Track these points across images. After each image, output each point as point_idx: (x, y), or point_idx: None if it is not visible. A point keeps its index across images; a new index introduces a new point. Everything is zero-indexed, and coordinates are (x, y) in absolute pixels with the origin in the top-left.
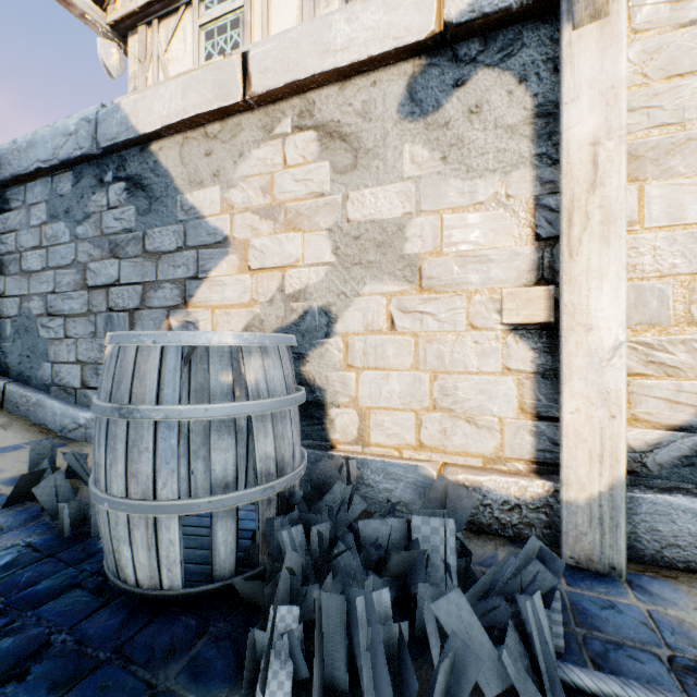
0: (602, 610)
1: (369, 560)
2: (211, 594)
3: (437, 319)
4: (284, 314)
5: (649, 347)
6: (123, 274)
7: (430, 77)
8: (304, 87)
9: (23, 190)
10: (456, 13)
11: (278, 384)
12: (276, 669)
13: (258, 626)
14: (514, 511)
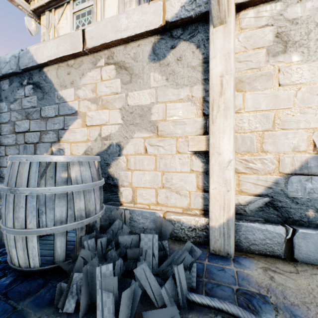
0: (218, 271)
1: (122, 253)
2: (53, 269)
3: (164, 149)
4: (101, 145)
5: (247, 161)
6: (31, 127)
7: (161, 44)
8: (109, 46)
9: None
10: (170, 17)
11: (87, 178)
12: (69, 299)
13: (64, 281)
14: (193, 231)
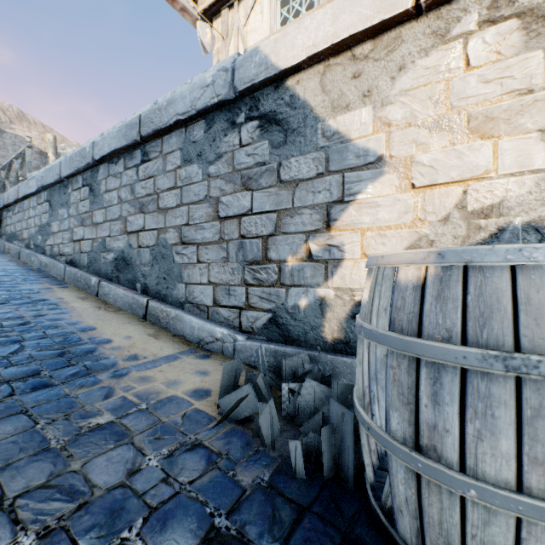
0: None
1: None
2: None
3: None
4: (466, 233)
5: None
6: (255, 204)
7: None
8: None
9: (160, 142)
10: None
11: None
12: None
13: None
14: None
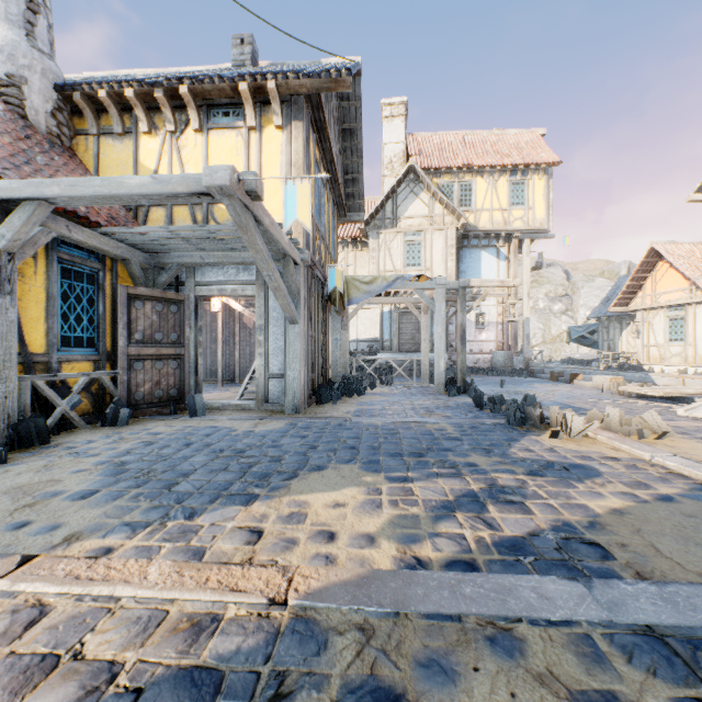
0: None
1: None
2: None
3: None
4: None
5: None
6: None
7: None
8: None
9: None
10: None
11: None
12: None
13: None
14: None
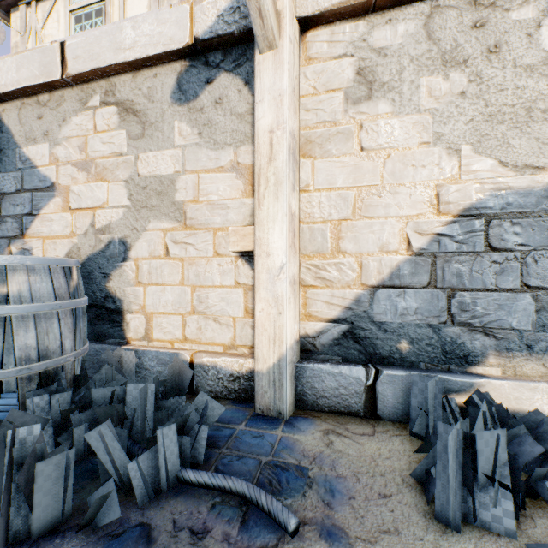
0: (252, 438)
1: (96, 416)
2: None
3: (196, 248)
4: (95, 243)
5: (317, 268)
6: None
7: (191, 75)
8: (107, 73)
9: None
10: (202, 32)
11: (45, 294)
12: None
13: None
14: (236, 381)
